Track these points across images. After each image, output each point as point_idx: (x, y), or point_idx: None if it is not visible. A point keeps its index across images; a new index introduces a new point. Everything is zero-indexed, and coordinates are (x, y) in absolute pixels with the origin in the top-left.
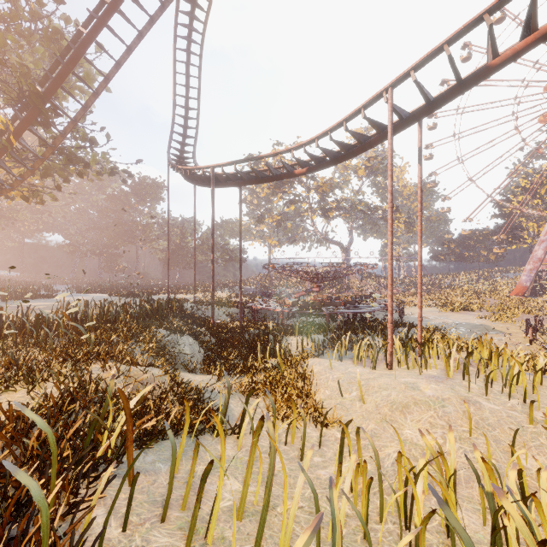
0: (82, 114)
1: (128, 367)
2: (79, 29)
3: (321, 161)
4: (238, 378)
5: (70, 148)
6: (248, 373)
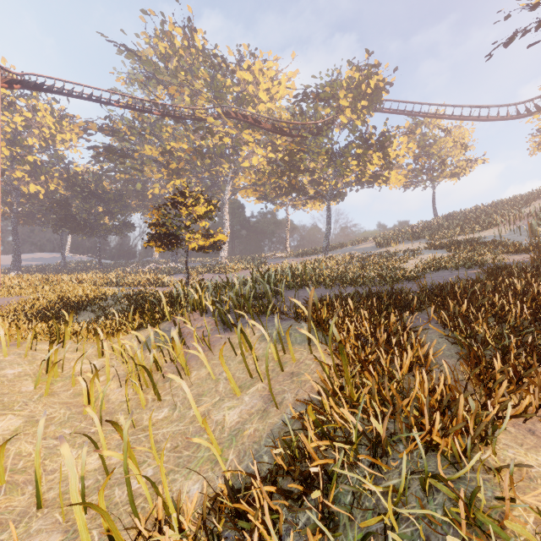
0: None
1: None
2: None
3: None
4: None
5: None
6: None
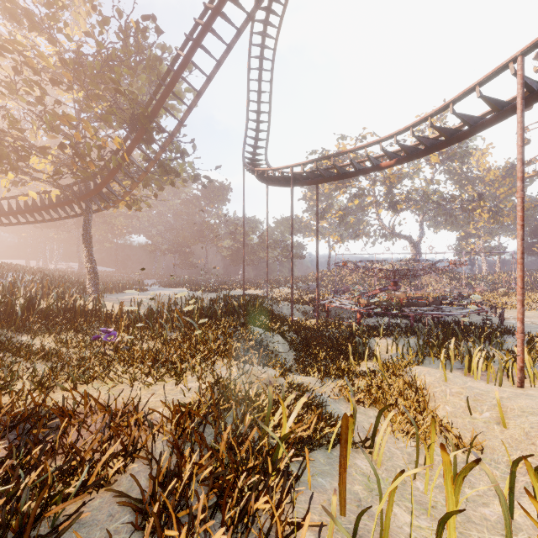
0: (178, 129)
1: (245, 366)
2: (177, 53)
3: (413, 150)
4: (340, 382)
5: (165, 160)
6: (342, 376)
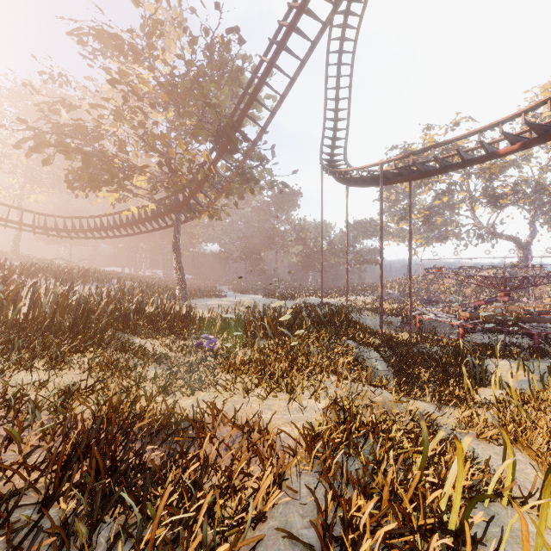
0: (260, 136)
1: (354, 385)
2: (261, 59)
3: (547, 129)
4: (462, 412)
5: (245, 169)
6: (458, 403)
